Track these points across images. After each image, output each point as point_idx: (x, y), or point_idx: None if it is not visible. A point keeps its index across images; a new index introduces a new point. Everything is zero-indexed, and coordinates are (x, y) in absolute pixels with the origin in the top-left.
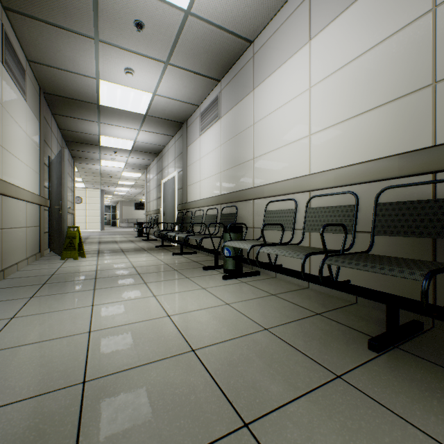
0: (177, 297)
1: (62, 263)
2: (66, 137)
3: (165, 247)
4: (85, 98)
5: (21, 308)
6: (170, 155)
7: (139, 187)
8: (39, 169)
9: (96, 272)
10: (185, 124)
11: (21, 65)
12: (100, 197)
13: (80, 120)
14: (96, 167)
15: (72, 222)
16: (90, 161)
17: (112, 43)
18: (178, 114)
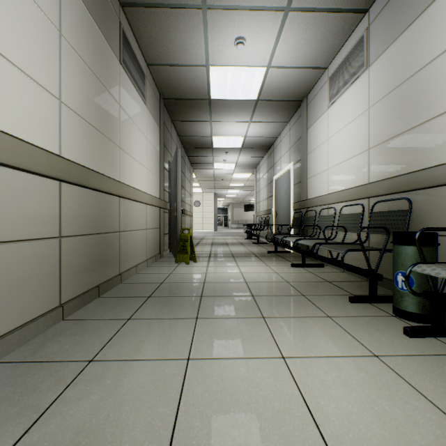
0: (328, 373)
1: (174, 268)
2: (184, 143)
3: (278, 253)
4: (197, 95)
5: (109, 339)
6: (283, 146)
7: (248, 188)
8: (159, 173)
9: (203, 286)
10: (304, 101)
11: (140, 68)
12: (214, 200)
13: (194, 122)
14: (210, 171)
15: (190, 223)
16: (205, 165)
17: (220, 6)
18: (296, 88)
